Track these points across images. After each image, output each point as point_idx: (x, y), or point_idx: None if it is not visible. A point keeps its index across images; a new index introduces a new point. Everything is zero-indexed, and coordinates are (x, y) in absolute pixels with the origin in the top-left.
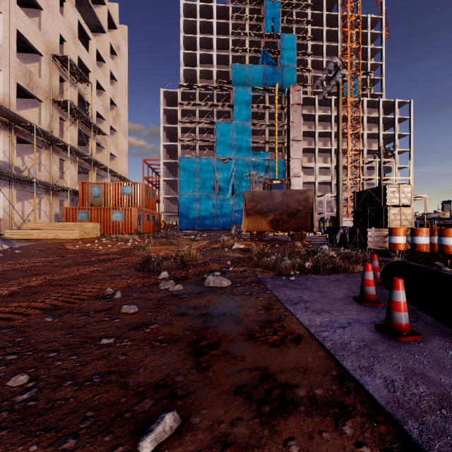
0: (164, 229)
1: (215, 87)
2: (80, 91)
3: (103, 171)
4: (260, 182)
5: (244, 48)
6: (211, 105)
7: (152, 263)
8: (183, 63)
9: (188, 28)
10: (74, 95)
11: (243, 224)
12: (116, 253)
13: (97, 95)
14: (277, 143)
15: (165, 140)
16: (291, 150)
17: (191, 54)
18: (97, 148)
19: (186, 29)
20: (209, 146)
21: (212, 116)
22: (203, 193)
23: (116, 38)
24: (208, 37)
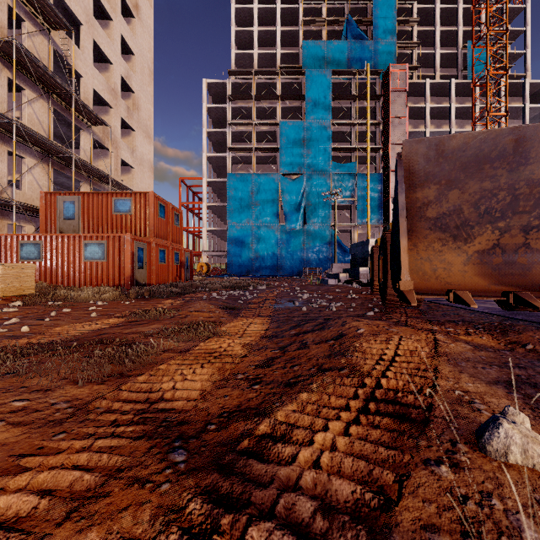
0: (206, 274)
1: (279, 73)
2: (58, 47)
3: (106, 186)
4: (343, 208)
5: (320, 17)
6: (273, 99)
7: None
8: (236, 47)
9: None
10: (45, 51)
11: (404, 263)
12: None
13: (100, 72)
14: (369, 148)
15: (210, 152)
16: (390, 158)
17: (245, 33)
18: (101, 152)
19: None
20: (270, 158)
21: (274, 117)
22: (262, 224)
23: None
24: (269, 7)
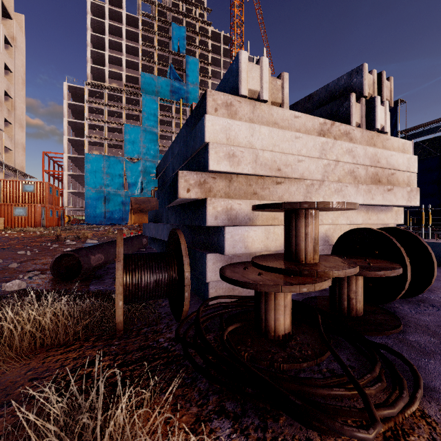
0: (68, 223)
1: (124, 91)
2: None
3: None
4: None
5: (153, 60)
6: (120, 107)
7: (61, 237)
8: (91, 59)
9: (96, 26)
10: None
11: (129, 219)
12: (33, 237)
13: None
14: None
15: (70, 134)
16: None
17: (99, 53)
18: None
19: (94, 26)
20: (118, 145)
21: (121, 117)
22: (112, 190)
23: (11, 28)
24: (118, 41)
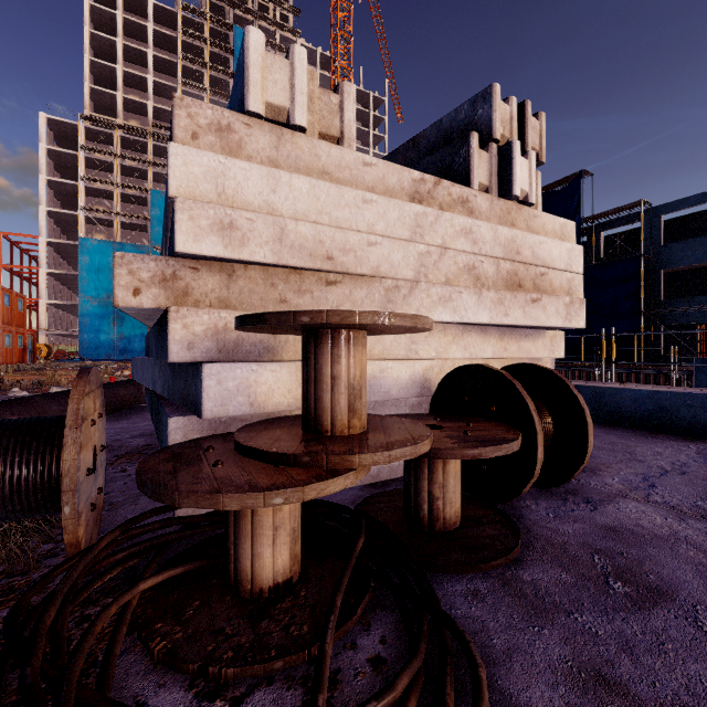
0: (47, 358)
1: (151, 135)
2: None
3: None
4: None
5: (202, 85)
6: (143, 161)
7: (4, 384)
8: (91, 76)
9: (100, 20)
10: None
11: None
12: None
13: None
14: None
15: (51, 203)
16: None
17: (105, 67)
18: None
19: (97, 20)
20: (140, 225)
21: (146, 178)
22: None
23: None
24: (140, 49)
